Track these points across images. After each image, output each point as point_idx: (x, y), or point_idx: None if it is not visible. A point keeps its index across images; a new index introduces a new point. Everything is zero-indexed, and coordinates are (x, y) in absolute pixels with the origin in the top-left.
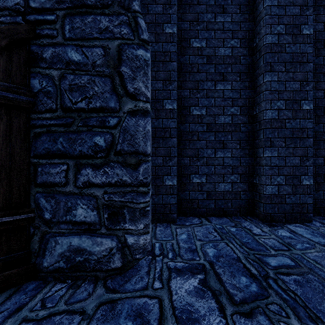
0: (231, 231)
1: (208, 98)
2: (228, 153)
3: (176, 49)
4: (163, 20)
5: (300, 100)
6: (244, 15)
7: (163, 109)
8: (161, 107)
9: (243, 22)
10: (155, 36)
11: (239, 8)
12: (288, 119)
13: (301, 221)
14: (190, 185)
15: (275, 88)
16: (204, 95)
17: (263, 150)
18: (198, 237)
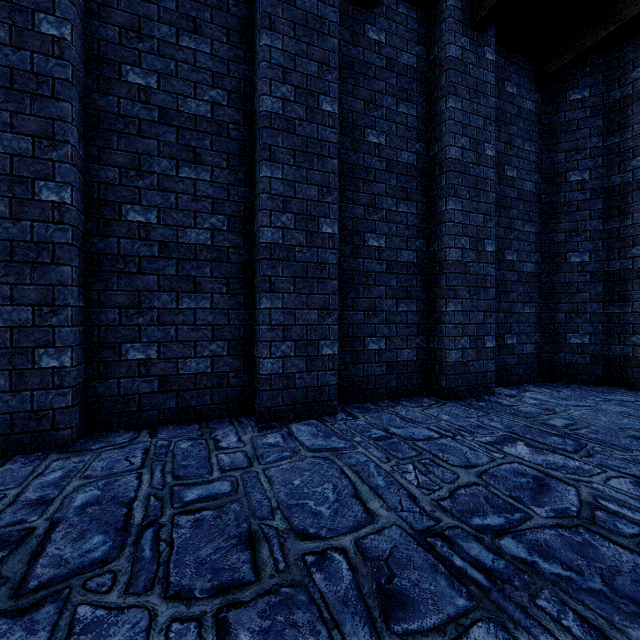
0: (178, 448)
1: (164, 192)
2: (204, 300)
3: (73, 74)
4: (35, 3)
5: (318, 217)
6: (235, 50)
7: (35, 201)
8: (28, 195)
9: (234, 61)
10: (10, 31)
11: (227, 34)
12: (300, 246)
13: (321, 415)
14: (122, 366)
15: (278, 190)
16: (154, 185)
17: (260, 296)
18: (90, 471)
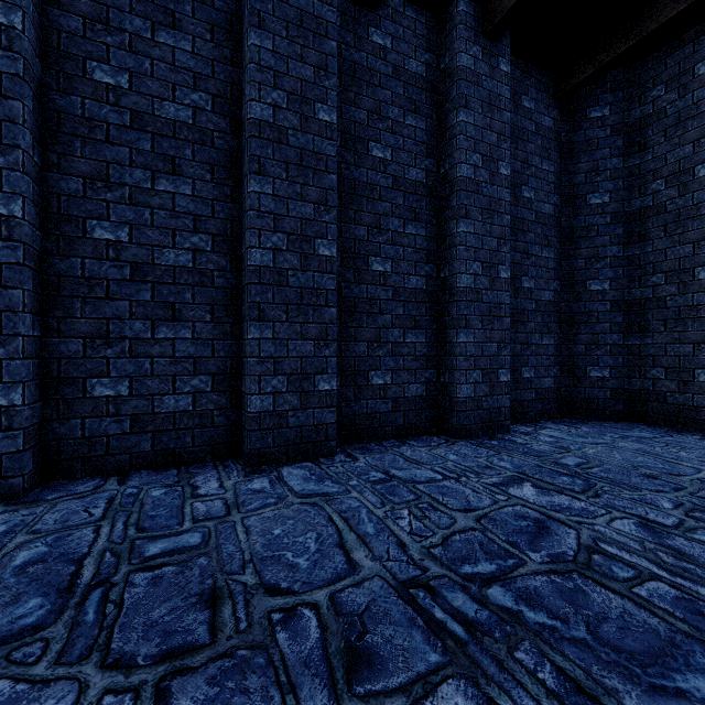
0: (148, 497)
1: (137, 207)
2: (185, 330)
3: (25, 69)
4: None
5: (314, 238)
6: (221, 50)
7: None
8: None
9: (220, 62)
10: None
11: (212, 31)
12: (293, 270)
13: (317, 457)
14: (87, 404)
15: (269, 207)
16: (125, 198)
17: (248, 325)
18: (40, 525)
